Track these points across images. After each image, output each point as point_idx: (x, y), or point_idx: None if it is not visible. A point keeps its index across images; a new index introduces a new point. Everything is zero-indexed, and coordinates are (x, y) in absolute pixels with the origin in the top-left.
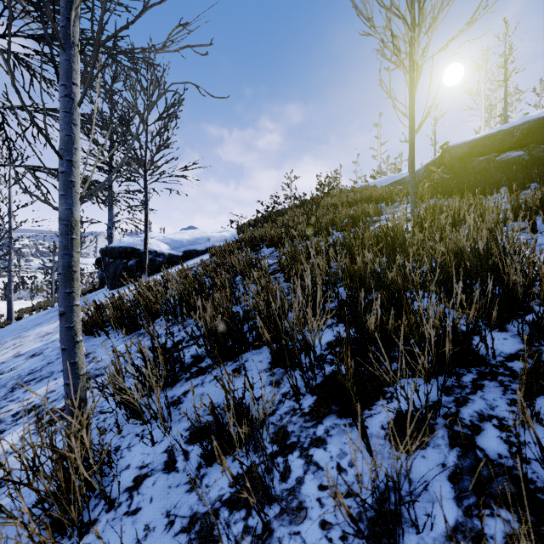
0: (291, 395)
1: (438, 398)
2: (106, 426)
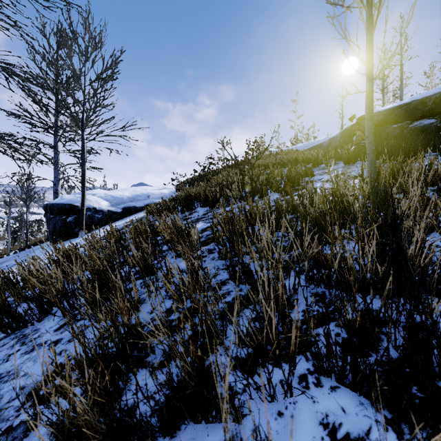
0: None
1: None
2: None
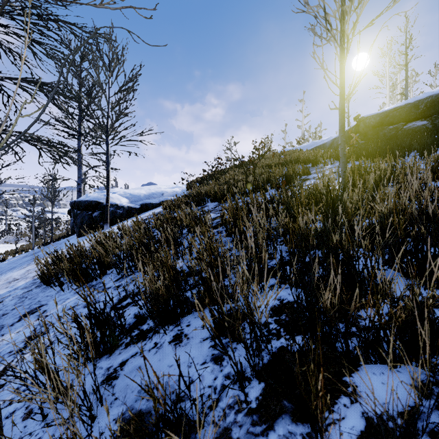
0: (236, 379)
1: (427, 416)
2: (33, 405)
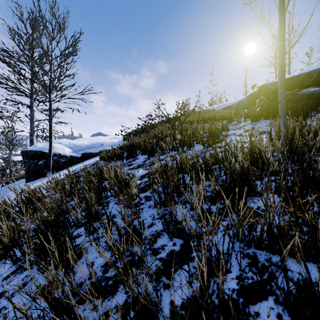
0: None
1: None
2: None
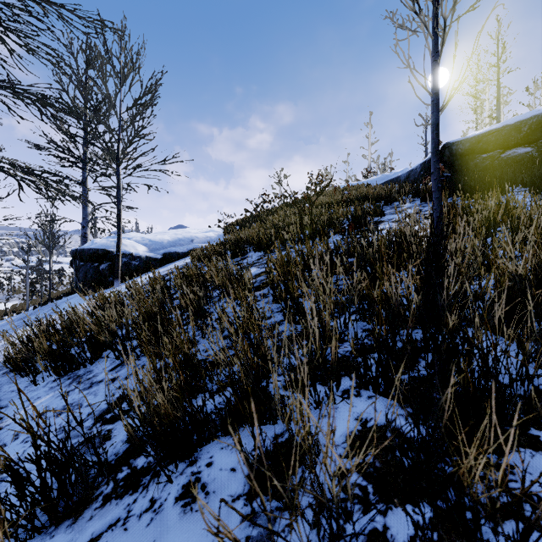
0: None
1: None
2: None
